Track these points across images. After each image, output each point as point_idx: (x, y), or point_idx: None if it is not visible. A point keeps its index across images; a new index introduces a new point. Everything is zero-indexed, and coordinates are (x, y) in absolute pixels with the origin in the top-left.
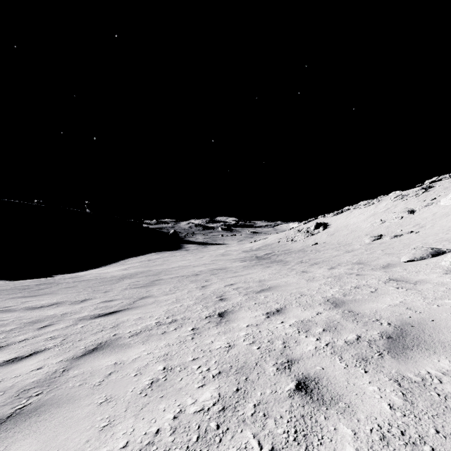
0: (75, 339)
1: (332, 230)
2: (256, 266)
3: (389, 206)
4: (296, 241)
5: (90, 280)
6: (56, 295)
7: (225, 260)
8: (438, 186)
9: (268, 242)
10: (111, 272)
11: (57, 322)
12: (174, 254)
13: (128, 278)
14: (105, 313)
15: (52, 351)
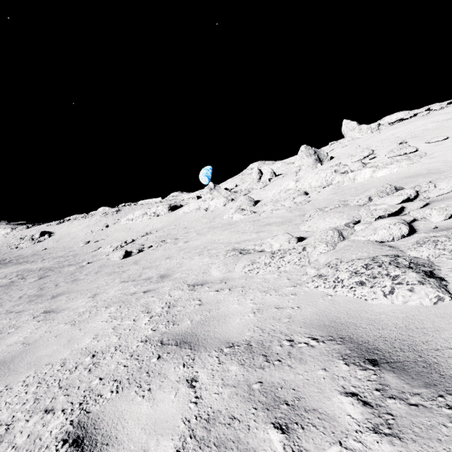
0: None
1: (58, 237)
2: (12, 266)
3: (98, 221)
4: (22, 248)
5: None
6: None
7: None
8: (123, 210)
9: None
10: None
11: None
12: None
13: None
14: None
15: None
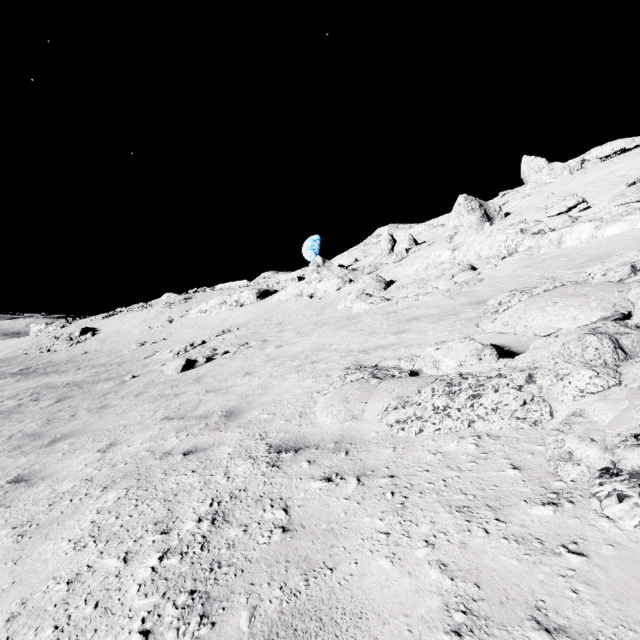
0: None
1: (104, 336)
2: (34, 378)
3: (159, 313)
4: (56, 351)
5: None
6: None
7: None
8: (195, 298)
9: (4, 356)
10: None
11: None
12: None
13: None
14: None
15: None
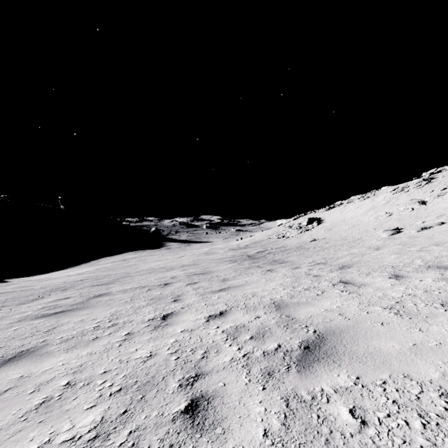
0: None
1: (329, 225)
2: (253, 269)
3: (389, 199)
4: (288, 237)
5: None
6: None
7: (210, 260)
8: (441, 177)
9: (257, 239)
10: (56, 278)
11: None
12: (153, 252)
13: (61, 291)
14: None
15: None
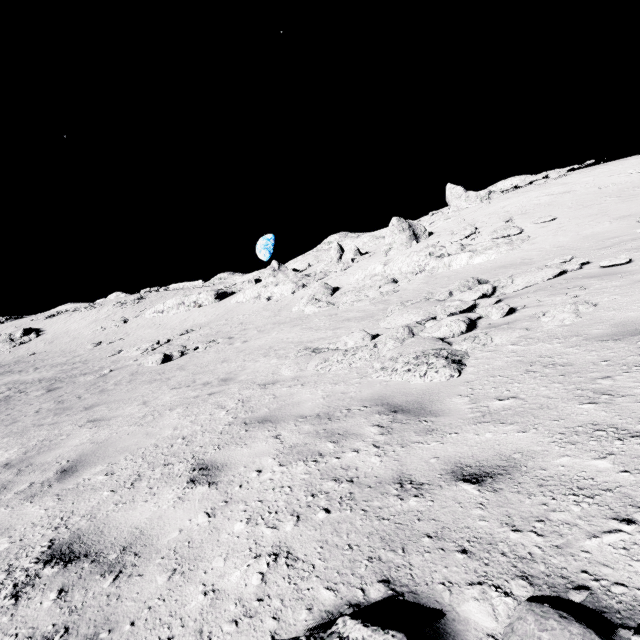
0: None
1: (51, 337)
2: None
3: (110, 313)
4: None
5: None
6: None
7: None
8: (148, 298)
9: None
10: None
11: None
12: None
13: None
14: None
15: None
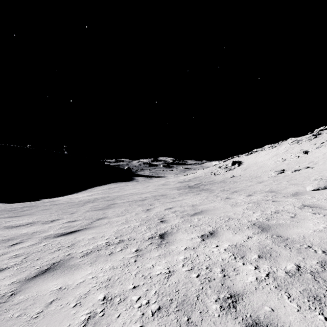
0: (34, 258)
1: (245, 166)
2: (189, 193)
3: (288, 149)
4: (218, 174)
5: (62, 204)
6: (33, 216)
7: (165, 188)
8: (325, 133)
9: (197, 175)
10: (80, 197)
11: (26, 240)
12: (127, 184)
13: (91, 202)
14: (67, 232)
15: (10, 271)
